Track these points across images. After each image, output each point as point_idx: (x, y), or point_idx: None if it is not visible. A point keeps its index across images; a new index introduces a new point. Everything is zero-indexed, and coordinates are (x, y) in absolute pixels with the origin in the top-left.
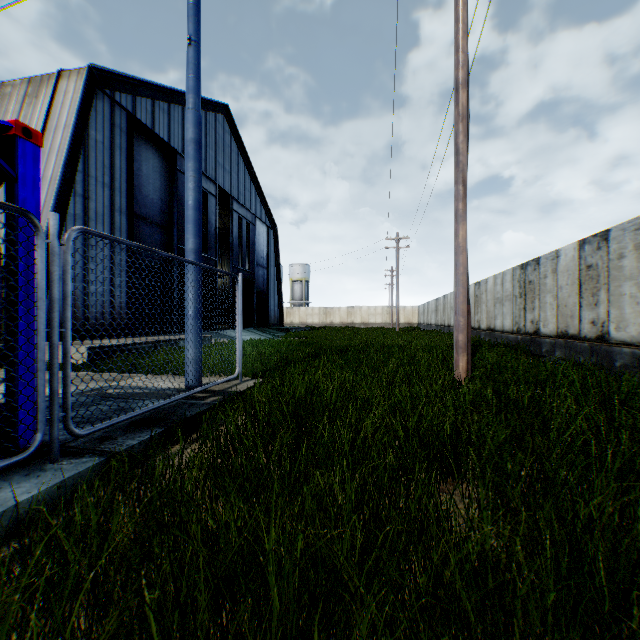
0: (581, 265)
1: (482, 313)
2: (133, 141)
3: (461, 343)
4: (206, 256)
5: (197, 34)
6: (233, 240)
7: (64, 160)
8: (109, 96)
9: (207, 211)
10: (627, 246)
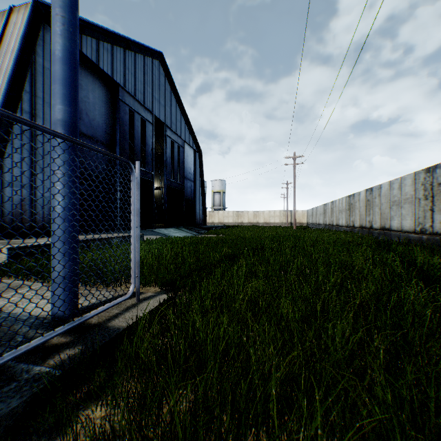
0: None
1: (374, 215)
2: None
3: None
4: (144, 170)
5: None
6: (167, 159)
7: (8, 79)
8: None
9: (145, 135)
10: None
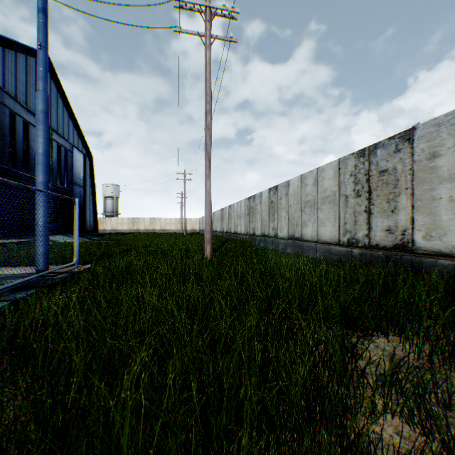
0: (269, 201)
1: (232, 223)
2: None
3: (208, 239)
4: (28, 175)
5: (46, 43)
6: (53, 163)
7: None
8: None
9: (29, 138)
10: (283, 194)
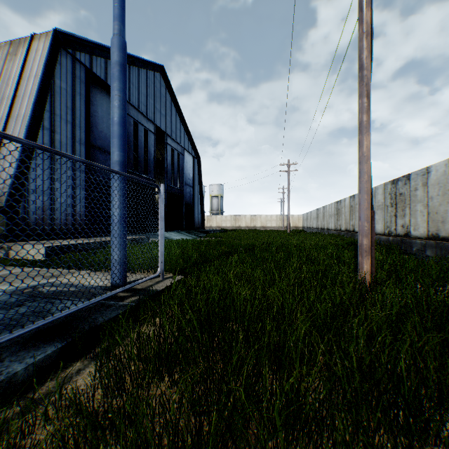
0: None
1: (356, 219)
2: (90, 89)
3: (365, 247)
4: (147, 177)
5: None
6: (167, 166)
7: (33, 101)
8: (71, 54)
9: (148, 144)
10: None
